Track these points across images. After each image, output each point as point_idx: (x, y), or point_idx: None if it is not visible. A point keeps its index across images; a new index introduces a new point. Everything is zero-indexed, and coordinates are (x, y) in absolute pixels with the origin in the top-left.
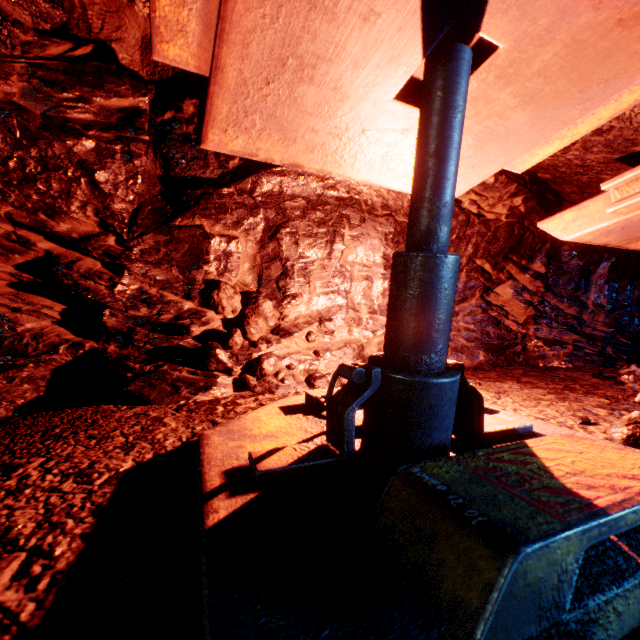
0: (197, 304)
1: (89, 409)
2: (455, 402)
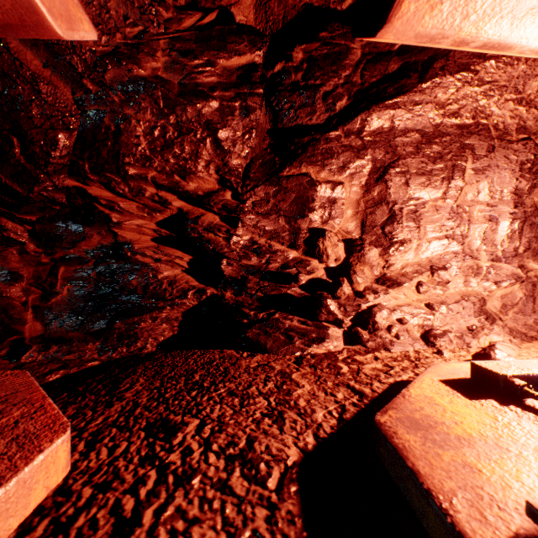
0: (301, 253)
1: (215, 352)
2: None
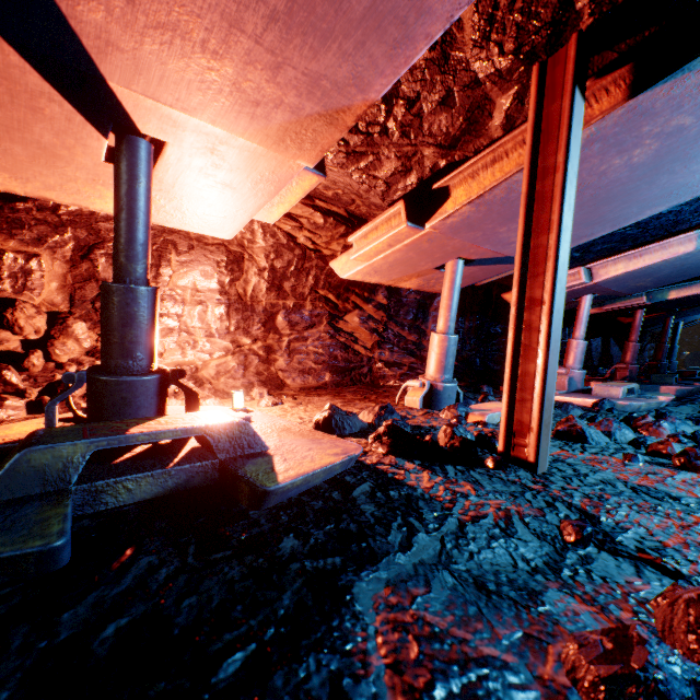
0: None
1: None
2: (154, 396)
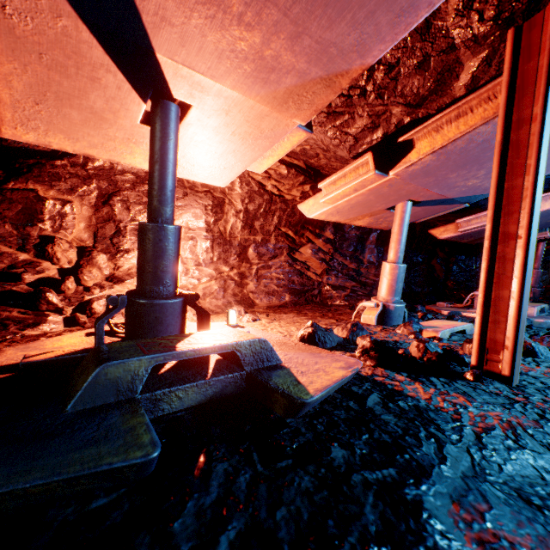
0: (33, 256)
1: None
2: (179, 316)
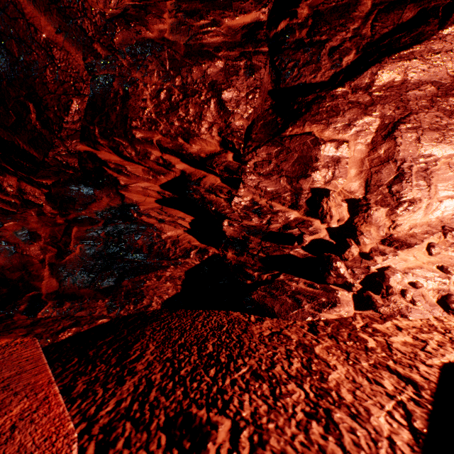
0: (301, 213)
1: (220, 315)
2: None
